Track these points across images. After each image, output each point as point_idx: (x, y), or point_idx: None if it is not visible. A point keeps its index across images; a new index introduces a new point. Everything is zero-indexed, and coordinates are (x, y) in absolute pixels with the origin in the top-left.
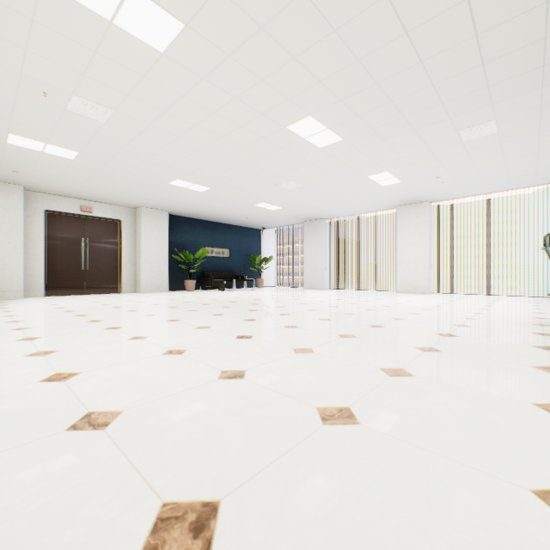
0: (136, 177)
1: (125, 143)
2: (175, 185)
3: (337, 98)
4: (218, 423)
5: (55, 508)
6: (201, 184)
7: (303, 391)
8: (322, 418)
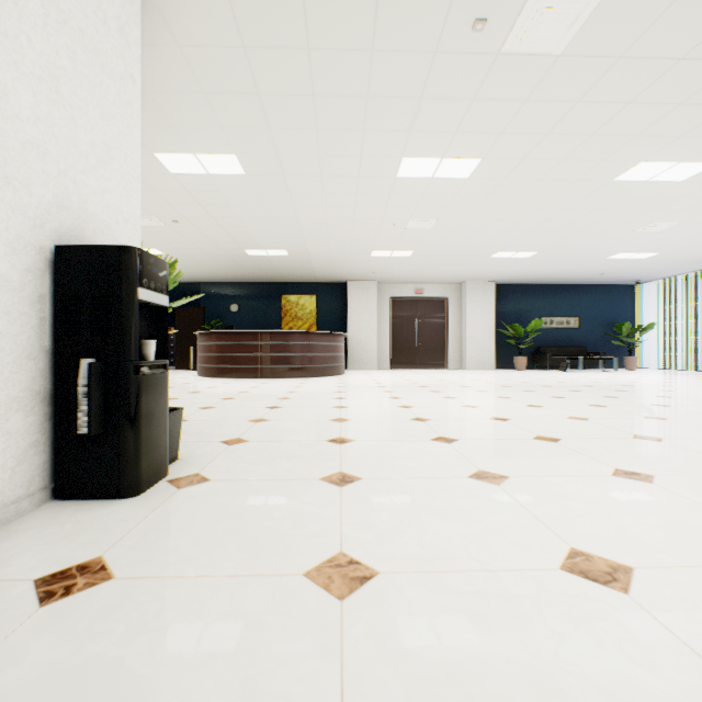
0: (458, 258)
1: (446, 236)
2: (496, 257)
3: (672, 137)
4: (474, 429)
5: (407, 430)
6: (525, 251)
7: (539, 430)
8: (534, 438)
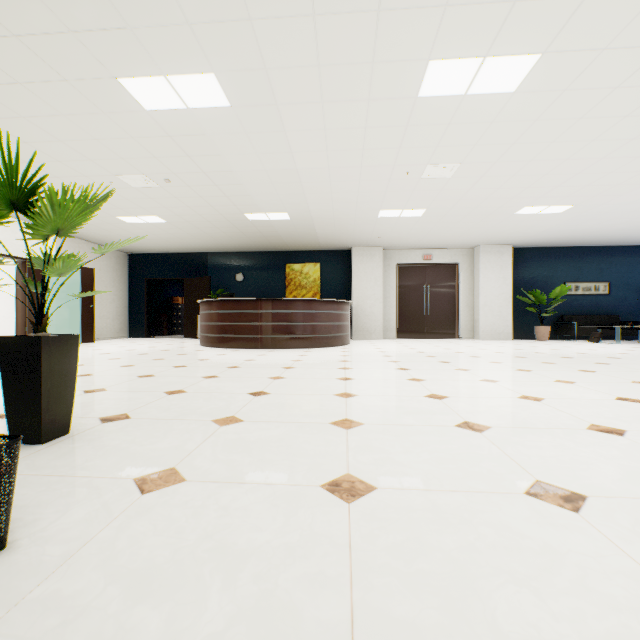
0: (475, 217)
1: (468, 188)
2: (522, 213)
3: None
4: (585, 458)
5: (464, 457)
6: (558, 204)
7: None
8: None
